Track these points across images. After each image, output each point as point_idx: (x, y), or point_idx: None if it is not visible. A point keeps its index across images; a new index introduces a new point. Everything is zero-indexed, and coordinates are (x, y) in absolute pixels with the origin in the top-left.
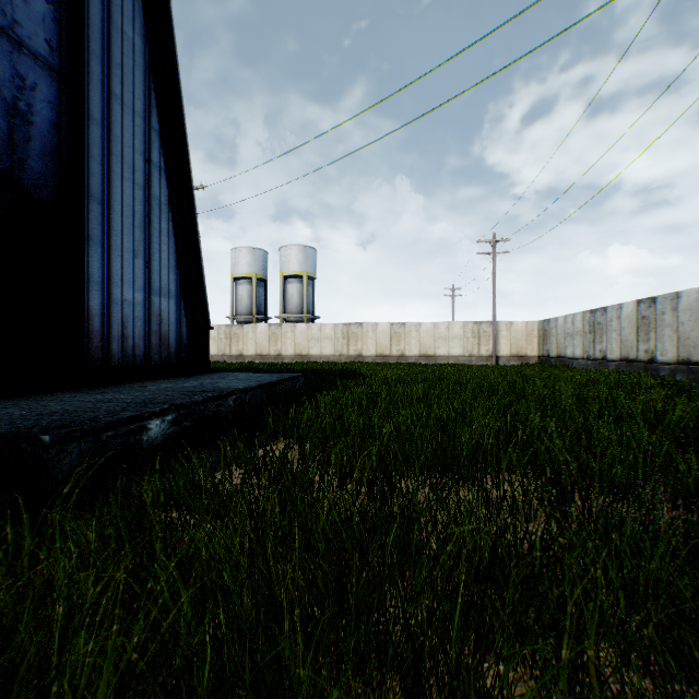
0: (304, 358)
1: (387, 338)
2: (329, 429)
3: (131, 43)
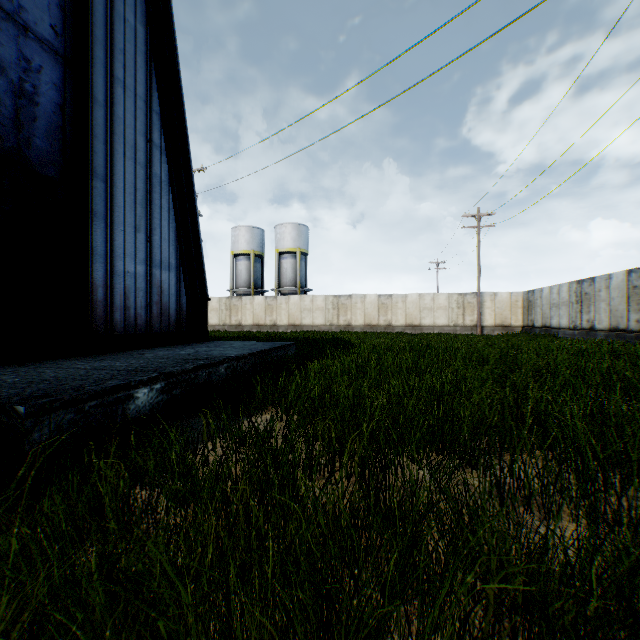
0: (297, 328)
1: (374, 308)
2: (317, 400)
3: (133, 30)
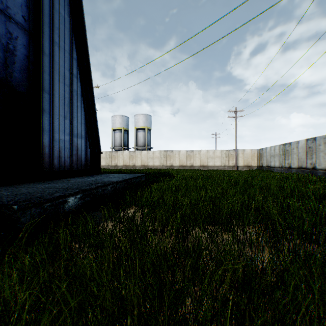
0: (145, 167)
1: (184, 157)
2: (156, 202)
3: (63, 17)
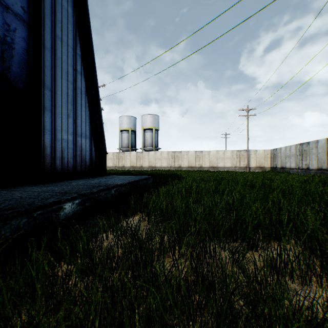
0: (153, 168)
1: (193, 158)
2: (165, 209)
3: (66, 10)
